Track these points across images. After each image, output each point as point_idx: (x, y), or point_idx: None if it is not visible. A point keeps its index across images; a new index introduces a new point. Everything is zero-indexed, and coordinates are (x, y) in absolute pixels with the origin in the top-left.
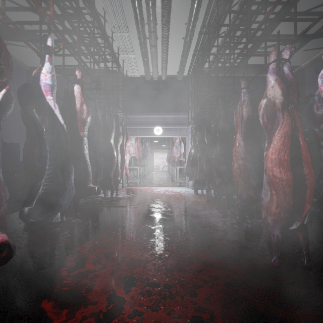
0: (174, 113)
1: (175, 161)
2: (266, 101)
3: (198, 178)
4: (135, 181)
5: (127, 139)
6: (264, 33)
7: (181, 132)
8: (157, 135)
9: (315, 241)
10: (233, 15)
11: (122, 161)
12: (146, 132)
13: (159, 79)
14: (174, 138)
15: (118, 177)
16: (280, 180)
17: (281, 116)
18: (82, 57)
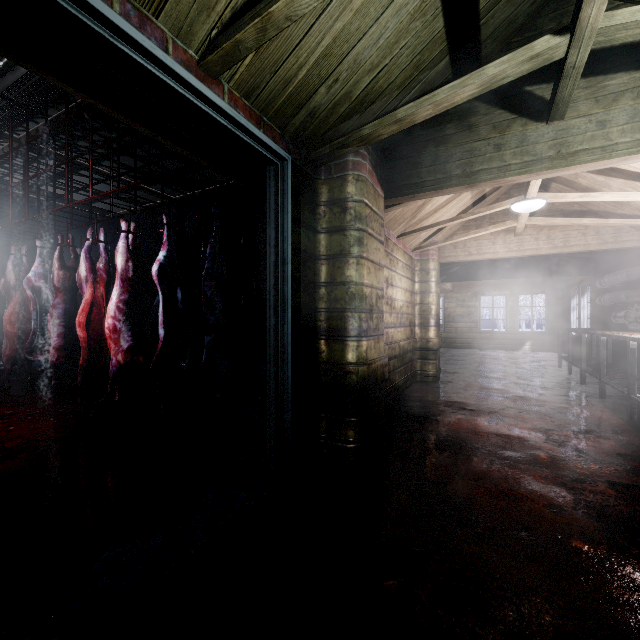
0: None
1: None
2: (7, 280)
3: None
4: None
5: None
6: (24, 212)
7: None
8: None
9: (65, 377)
10: (3, 148)
11: None
12: None
13: None
14: None
15: None
16: (15, 332)
17: (17, 291)
18: None
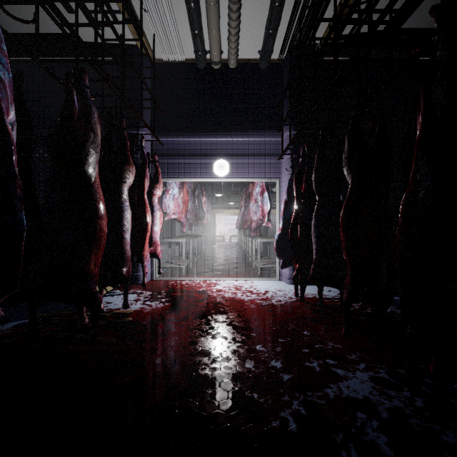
0: (254, 133)
1: (253, 227)
2: None
3: (318, 270)
4: (178, 267)
5: (156, 181)
6: None
7: (266, 171)
8: (219, 176)
9: None
10: None
11: (142, 228)
12: (197, 172)
13: (223, 68)
14: (250, 187)
15: (119, 269)
16: None
17: None
18: (58, 5)
